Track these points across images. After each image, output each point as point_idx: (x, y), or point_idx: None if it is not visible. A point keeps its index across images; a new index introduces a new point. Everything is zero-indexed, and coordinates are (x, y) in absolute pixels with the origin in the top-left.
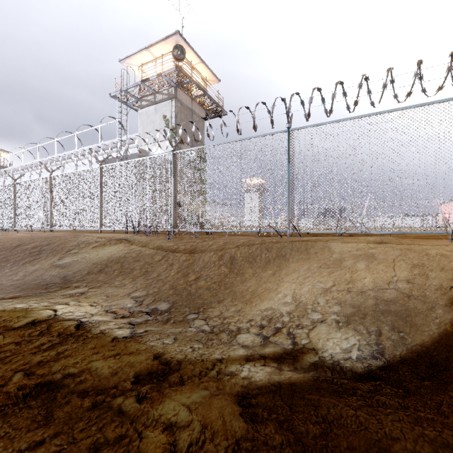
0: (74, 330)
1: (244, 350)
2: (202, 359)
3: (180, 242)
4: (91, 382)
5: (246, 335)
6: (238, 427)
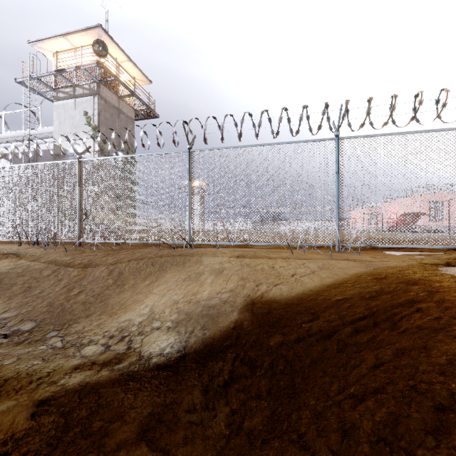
0: None
1: (81, 360)
2: (31, 374)
3: (80, 255)
4: None
5: (93, 346)
6: (22, 423)
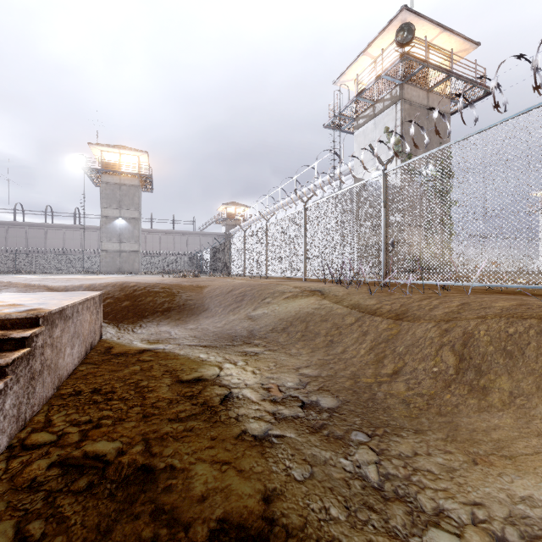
0: (217, 402)
1: None
2: None
3: (387, 299)
4: (175, 498)
5: (452, 538)
6: None
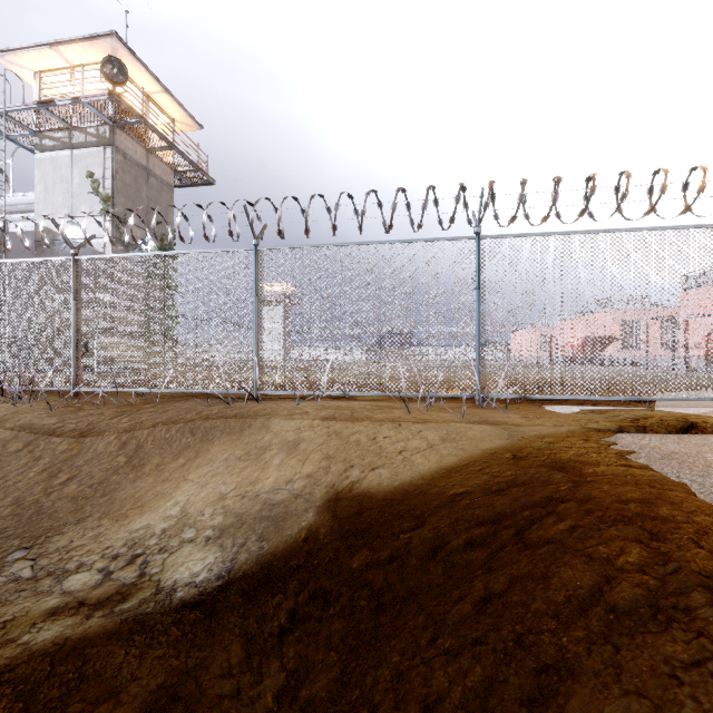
0: None
1: (61, 599)
2: None
3: (74, 415)
4: None
5: (84, 574)
6: None
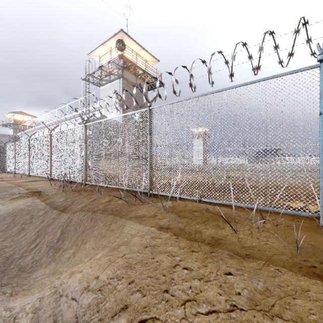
0: None
1: None
2: None
3: (72, 197)
4: None
5: None
6: None
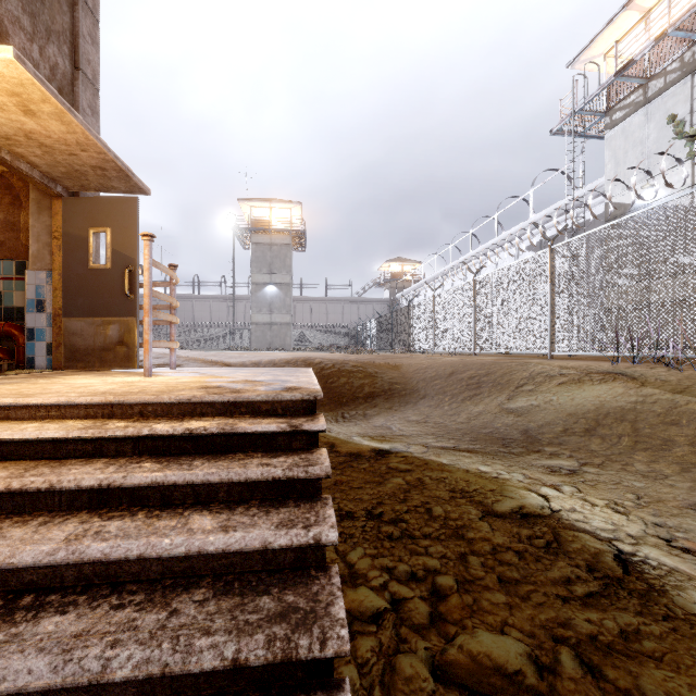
0: (618, 570)
1: None
2: None
3: None
4: None
5: None
6: None
